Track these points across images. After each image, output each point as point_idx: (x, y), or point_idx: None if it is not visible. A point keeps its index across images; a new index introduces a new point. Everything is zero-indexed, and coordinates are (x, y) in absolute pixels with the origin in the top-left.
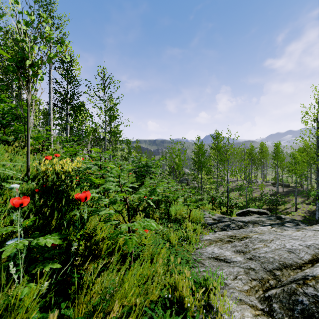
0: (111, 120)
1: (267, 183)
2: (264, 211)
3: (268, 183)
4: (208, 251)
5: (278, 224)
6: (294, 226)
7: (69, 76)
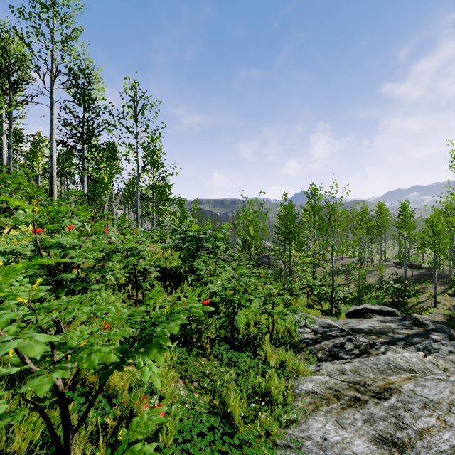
0: (146, 164)
1: (387, 262)
2: (390, 309)
3: (389, 262)
4: (314, 436)
5: (420, 335)
6: (450, 341)
7: (85, 99)
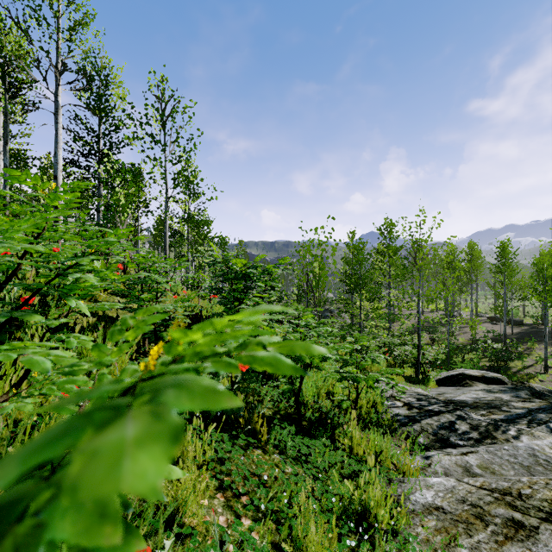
0: (177, 185)
1: (479, 317)
2: (496, 375)
3: (481, 317)
4: None
5: (546, 411)
6: None
7: (100, 106)
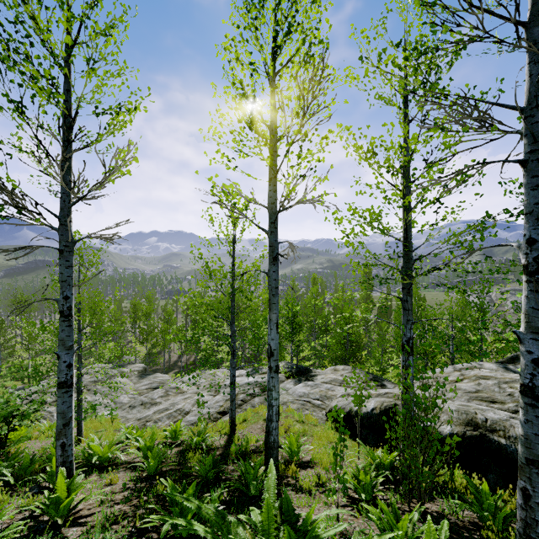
0: None
1: None
2: None
3: None
4: None
5: None
6: None
7: None
